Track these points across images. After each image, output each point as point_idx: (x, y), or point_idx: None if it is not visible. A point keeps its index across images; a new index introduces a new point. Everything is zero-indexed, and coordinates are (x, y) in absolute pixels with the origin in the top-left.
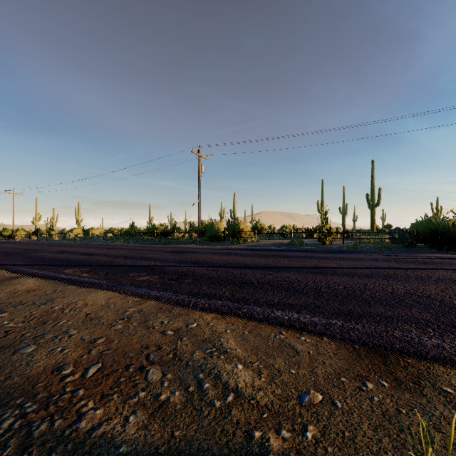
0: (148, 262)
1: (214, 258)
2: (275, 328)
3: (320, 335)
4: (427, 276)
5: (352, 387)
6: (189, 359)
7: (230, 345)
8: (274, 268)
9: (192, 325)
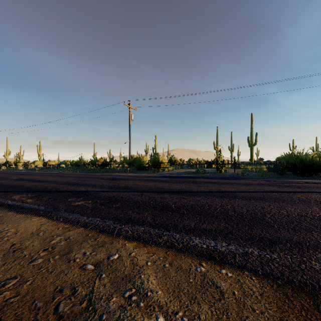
0: (86, 188)
1: (139, 184)
2: (194, 258)
3: (242, 269)
4: (307, 198)
5: None
6: (104, 310)
7: (151, 286)
8: (187, 193)
9: (113, 256)
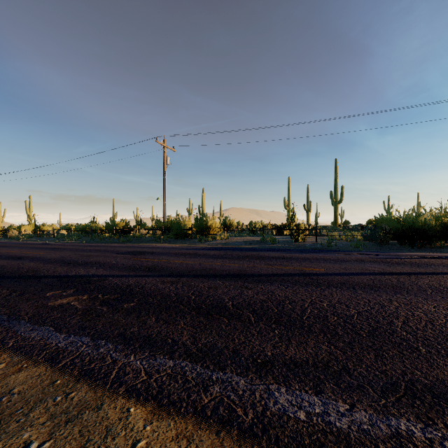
0: (88, 270)
1: (176, 262)
2: None
3: None
4: (441, 285)
5: None
6: None
7: None
8: (252, 277)
9: None
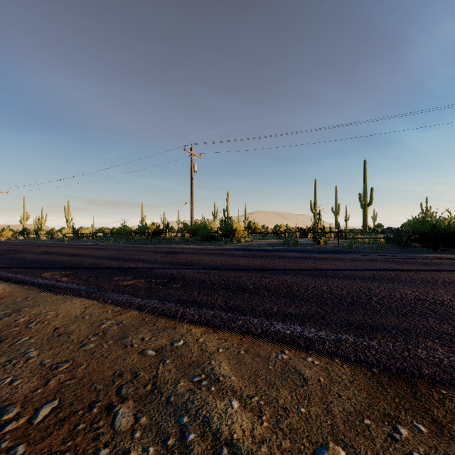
0: (136, 264)
1: (206, 260)
2: (276, 346)
3: (331, 356)
4: (433, 278)
5: (381, 436)
6: (172, 392)
7: (223, 371)
8: (270, 271)
9: (177, 342)
